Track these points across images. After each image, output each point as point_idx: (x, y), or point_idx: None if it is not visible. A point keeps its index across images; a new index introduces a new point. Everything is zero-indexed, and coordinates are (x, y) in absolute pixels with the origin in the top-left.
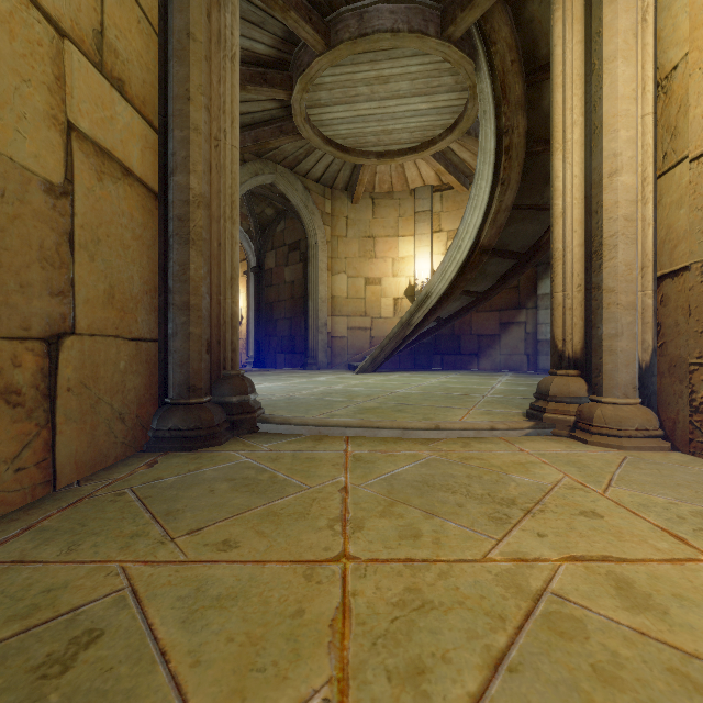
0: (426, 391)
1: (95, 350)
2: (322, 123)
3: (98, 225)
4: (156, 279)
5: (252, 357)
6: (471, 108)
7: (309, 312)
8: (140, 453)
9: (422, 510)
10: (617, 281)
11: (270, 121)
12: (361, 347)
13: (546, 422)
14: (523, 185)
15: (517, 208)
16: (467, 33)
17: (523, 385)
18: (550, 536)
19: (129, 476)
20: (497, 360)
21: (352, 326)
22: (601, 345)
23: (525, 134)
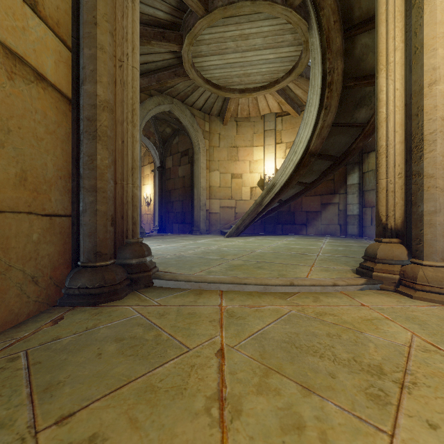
0: (276, 251)
1: (4, 225)
2: (203, 68)
3: (8, 117)
4: (70, 167)
5: (157, 226)
6: (304, 57)
7: (194, 196)
8: (52, 307)
9: (297, 382)
10: (436, 169)
11: (168, 67)
12: (229, 219)
13: (375, 279)
14: (339, 109)
15: (335, 125)
16: (303, 3)
17: (341, 246)
18: (443, 427)
19: (32, 334)
20: (319, 228)
21: (222, 206)
22: (421, 219)
23: (342, 73)
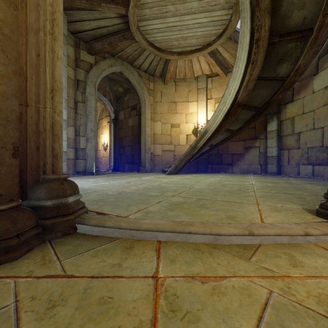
0: (212, 187)
1: None
2: (147, 32)
3: None
4: None
5: (112, 166)
6: (234, 19)
7: (141, 142)
8: None
9: None
10: None
11: (118, 32)
12: (169, 160)
13: None
14: (264, 64)
15: (260, 79)
16: None
17: (268, 182)
18: None
19: None
20: (242, 167)
21: (164, 149)
22: None
23: (269, 30)
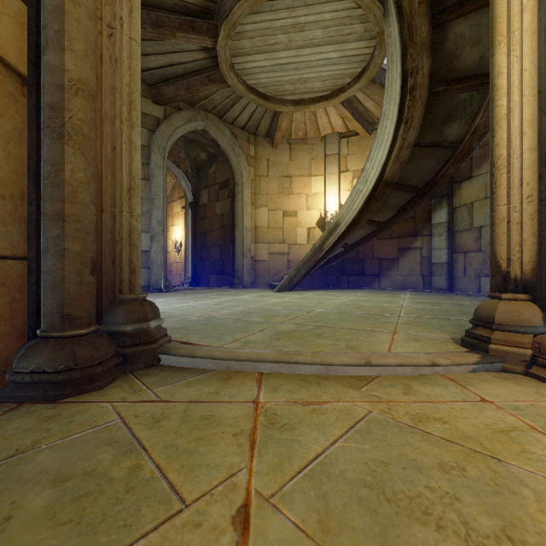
0: (341, 310)
1: None
2: (245, 72)
3: None
4: (24, 183)
5: (189, 277)
6: (378, 55)
7: (235, 239)
8: None
9: None
10: None
11: (200, 71)
12: (280, 269)
13: (493, 354)
14: (424, 124)
15: (418, 145)
16: None
17: (427, 303)
18: None
19: None
20: (395, 280)
21: (272, 252)
22: None
23: (429, 75)
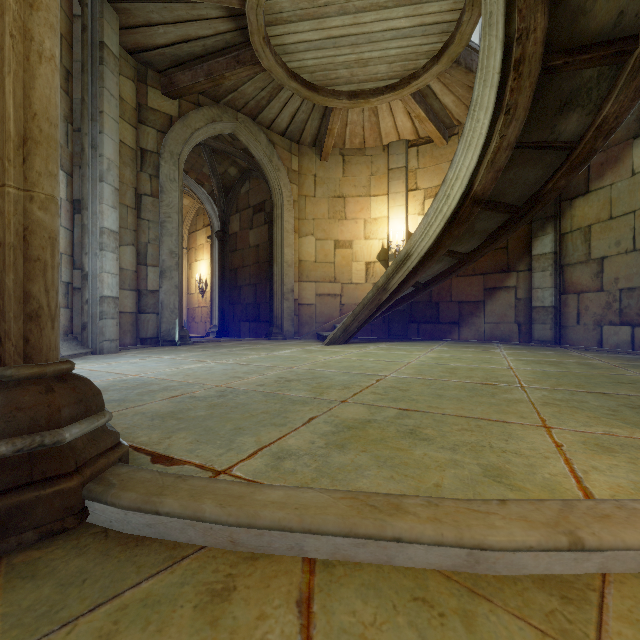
0: (426, 376)
1: None
2: (285, 49)
3: None
4: None
5: (215, 326)
6: (467, 21)
7: (274, 277)
8: None
9: None
10: None
11: (225, 50)
12: (331, 315)
13: None
14: (531, 115)
15: (521, 146)
16: None
17: (543, 363)
18: None
19: None
20: (481, 330)
21: (320, 293)
22: None
23: (544, 40)
